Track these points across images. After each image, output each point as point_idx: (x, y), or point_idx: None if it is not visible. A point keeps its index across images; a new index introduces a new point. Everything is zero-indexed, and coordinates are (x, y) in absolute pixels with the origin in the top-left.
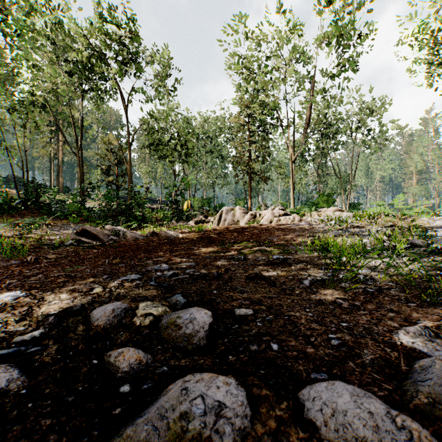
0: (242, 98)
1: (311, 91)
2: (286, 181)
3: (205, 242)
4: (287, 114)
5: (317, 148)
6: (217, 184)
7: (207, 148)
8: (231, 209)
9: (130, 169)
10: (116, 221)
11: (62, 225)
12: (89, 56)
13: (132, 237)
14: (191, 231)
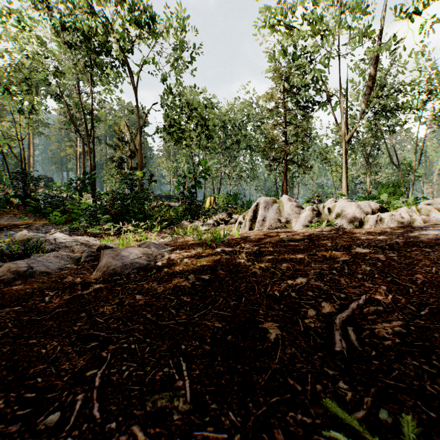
0: (276, 68)
1: (378, 39)
2: (334, 170)
3: (212, 335)
4: (339, 79)
5: (369, 130)
6: (244, 179)
7: (233, 138)
8: (273, 201)
9: (141, 158)
10: (109, 221)
11: (39, 226)
12: (95, 27)
13: (6, 270)
14: (199, 242)
